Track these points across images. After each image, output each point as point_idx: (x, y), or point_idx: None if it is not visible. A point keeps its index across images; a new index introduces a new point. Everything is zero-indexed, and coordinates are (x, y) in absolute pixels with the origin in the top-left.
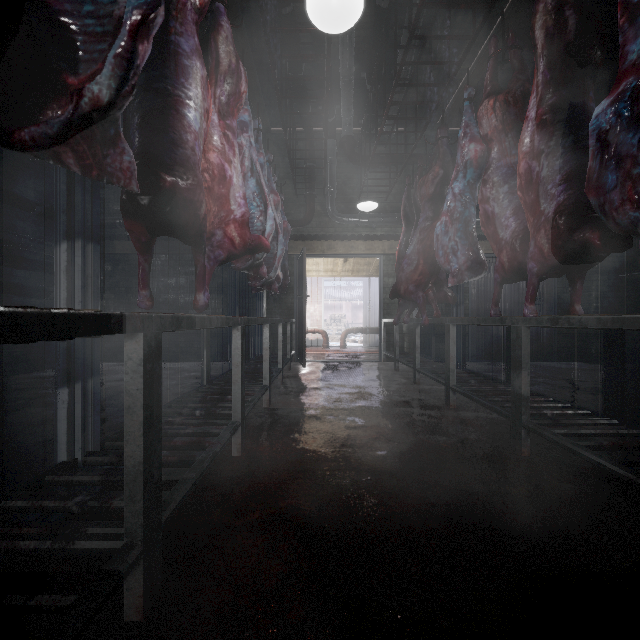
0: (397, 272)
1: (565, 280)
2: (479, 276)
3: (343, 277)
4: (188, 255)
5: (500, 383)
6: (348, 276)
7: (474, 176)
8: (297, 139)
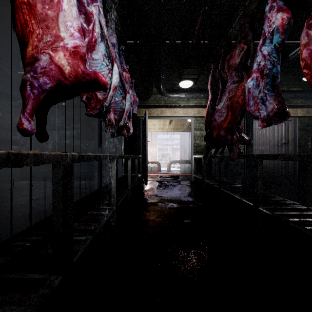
0: (206, 125)
1: (302, 132)
2: (283, 121)
3: (168, 132)
4: (77, 117)
5: (296, 205)
6: (171, 132)
7: (279, 41)
8: (141, 35)
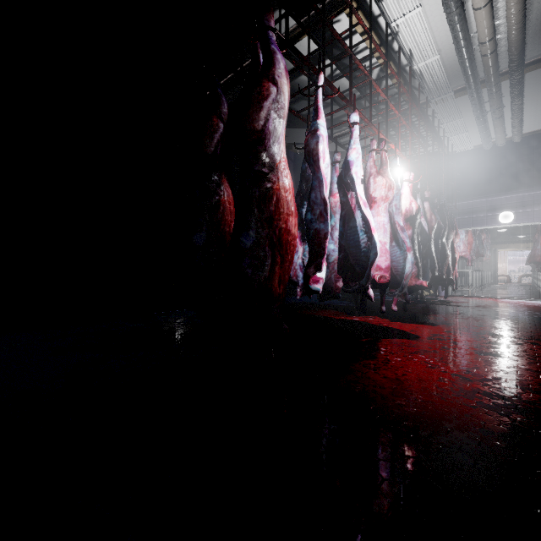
0: None
1: None
2: None
3: (520, 250)
4: None
5: None
6: (523, 250)
7: None
8: None
